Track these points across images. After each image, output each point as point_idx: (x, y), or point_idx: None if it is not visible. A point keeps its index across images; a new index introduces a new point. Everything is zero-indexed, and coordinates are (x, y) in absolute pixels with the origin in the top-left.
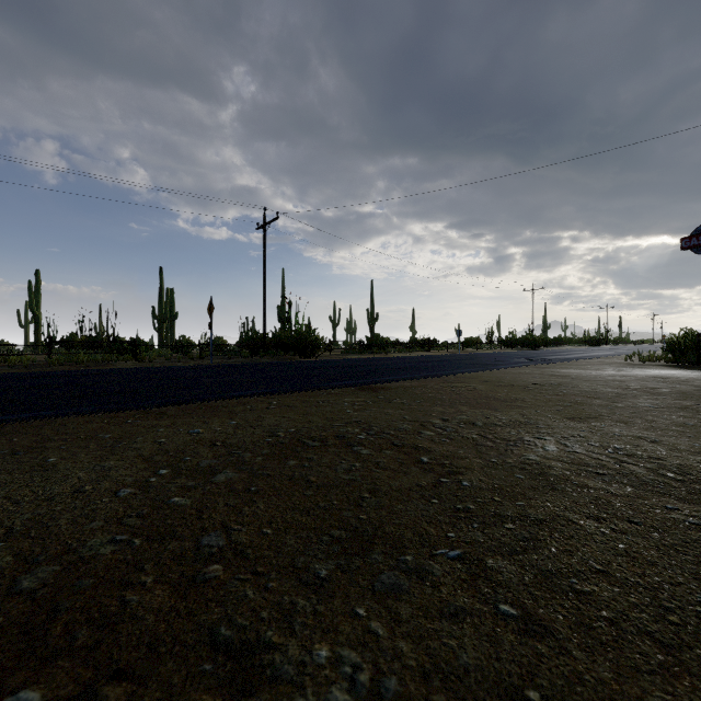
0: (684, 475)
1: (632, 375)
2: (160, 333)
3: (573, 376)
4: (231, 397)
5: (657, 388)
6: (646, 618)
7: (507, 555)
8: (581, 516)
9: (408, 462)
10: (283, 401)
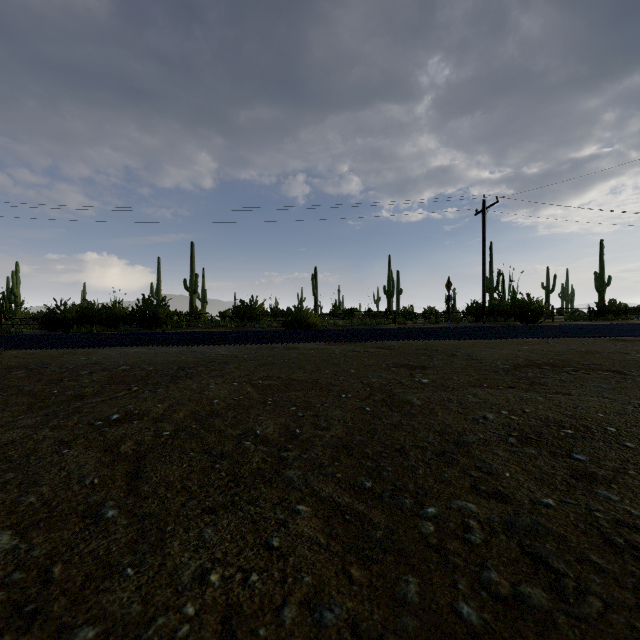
0: None
1: None
2: (388, 305)
3: None
4: (522, 337)
5: None
6: None
7: None
8: None
9: None
10: (555, 342)
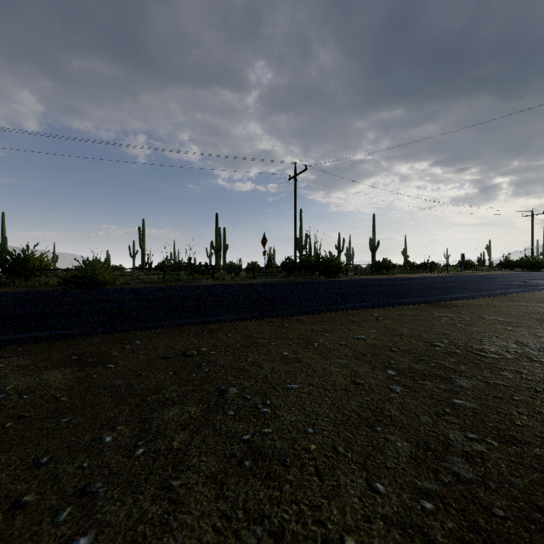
0: None
1: None
2: (216, 260)
3: None
4: (343, 309)
5: None
6: None
7: None
8: None
9: None
10: (381, 314)
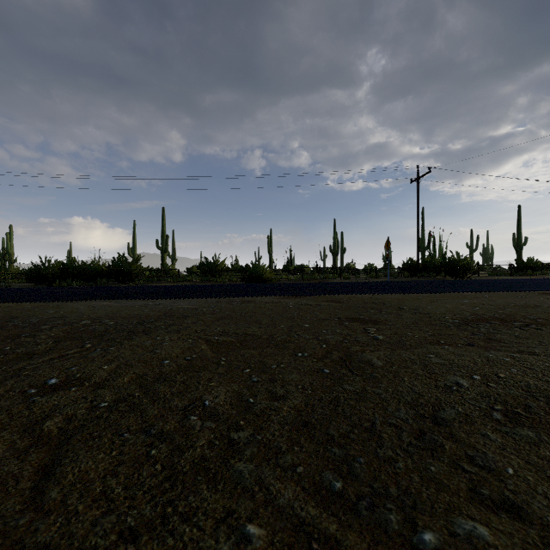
0: None
1: None
2: (334, 262)
3: None
4: (460, 291)
5: None
6: None
7: None
8: None
9: None
10: (491, 296)
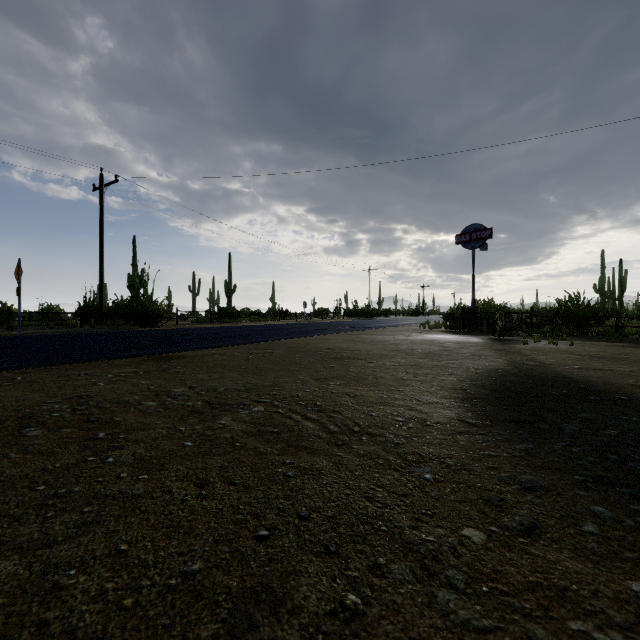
0: (340, 427)
1: (411, 339)
2: None
3: (368, 341)
4: None
5: (416, 349)
6: (96, 608)
7: (32, 551)
8: (190, 483)
9: (74, 441)
10: (33, 376)
